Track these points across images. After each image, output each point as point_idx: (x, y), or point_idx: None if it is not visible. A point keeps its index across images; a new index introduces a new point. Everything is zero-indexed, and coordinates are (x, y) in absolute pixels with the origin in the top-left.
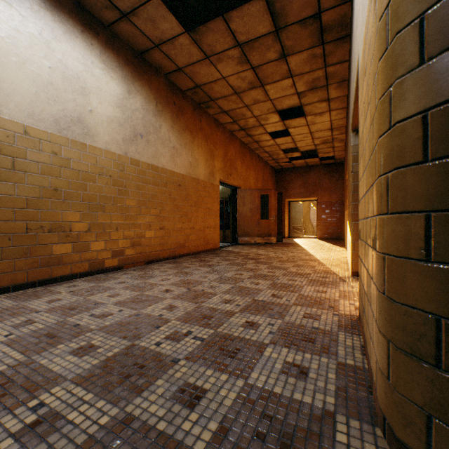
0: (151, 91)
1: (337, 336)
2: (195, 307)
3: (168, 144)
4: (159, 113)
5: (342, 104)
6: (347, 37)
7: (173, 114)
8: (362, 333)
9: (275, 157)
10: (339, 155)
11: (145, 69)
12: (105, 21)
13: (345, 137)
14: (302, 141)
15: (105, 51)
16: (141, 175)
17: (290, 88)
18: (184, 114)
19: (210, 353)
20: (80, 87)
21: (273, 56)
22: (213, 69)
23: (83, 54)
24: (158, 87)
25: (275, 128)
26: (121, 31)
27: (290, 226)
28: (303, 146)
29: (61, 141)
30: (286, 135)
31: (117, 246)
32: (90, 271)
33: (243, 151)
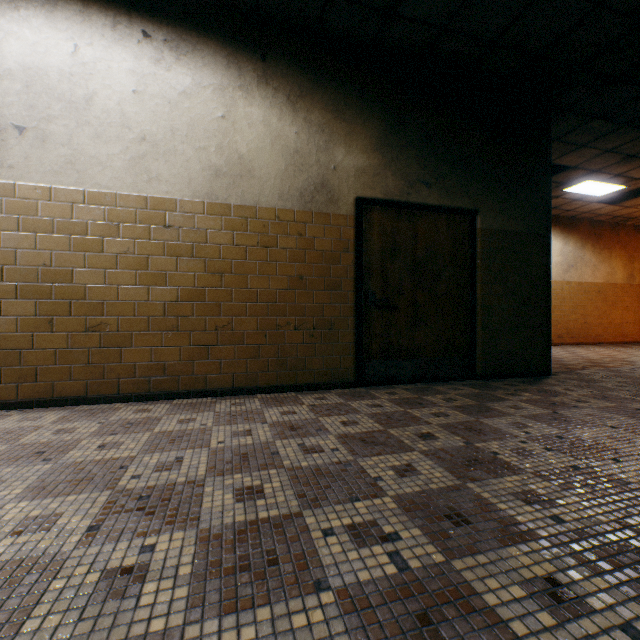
0: (577, 235)
1: None
2: (624, 353)
3: (588, 265)
4: (582, 246)
5: None
6: None
7: (593, 242)
8: None
9: None
10: None
11: (573, 224)
12: (554, 214)
13: None
14: None
15: (553, 229)
16: (571, 290)
17: None
18: (602, 237)
19: (633, 356)
20: None
21: None
22: (632, 209)
23: None
24: (581, 230)
25: None
26: (562, 214)
27: None
28: None
29: None
30: None
31: (559, 332)
32: None
33: None
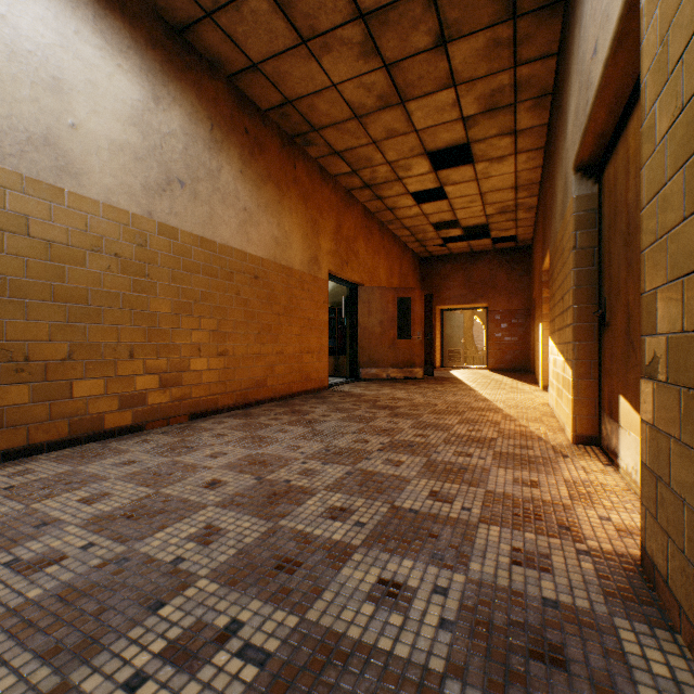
0: (201, 103)
1: (616, 634)
2: (263, 532)
3: (233, 203)
4: (217, 145)
5: (538, 142)
6: (560, 3)
7: (244, 150)
8: (685, 632)
9: (420, 237)
10: (524, 234)
11: (189, 62)
12: None
13: (539, 200)
14: (465, 209)
15: (105, 15)
16: (181, 255)
17: (450, 109)
18: (265, 151)
19: None
20: (49, 76)
21: (423, 42)
22: (315, 66)
23: (57, 12)
24: (214, 97)
25: (422, 185)
26: None
27: (444, 350)
28: (467, 217)
29: (4, 179)
30: (439, 198)
31: (131, 388)
32: (71, 438)
33: (369, 224)
